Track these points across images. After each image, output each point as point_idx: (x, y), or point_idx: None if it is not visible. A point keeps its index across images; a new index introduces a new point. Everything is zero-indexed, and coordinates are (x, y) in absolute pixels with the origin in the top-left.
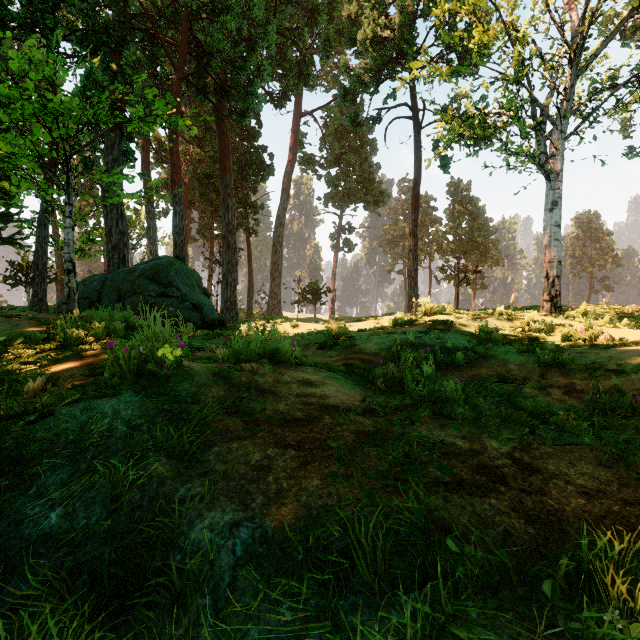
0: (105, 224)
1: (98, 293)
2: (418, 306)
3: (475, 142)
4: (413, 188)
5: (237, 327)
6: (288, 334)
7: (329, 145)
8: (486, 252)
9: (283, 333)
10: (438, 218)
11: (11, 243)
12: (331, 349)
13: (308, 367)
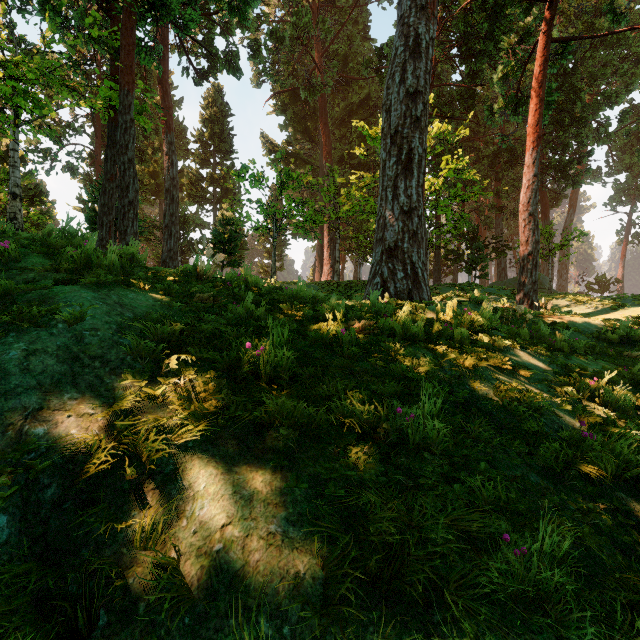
0: (497, 259)
1: None
2: None
3: None
4: None
5: None
6: None
7: (616, 156)
8: None
9: None
10: None
11: None
12: None
13: None
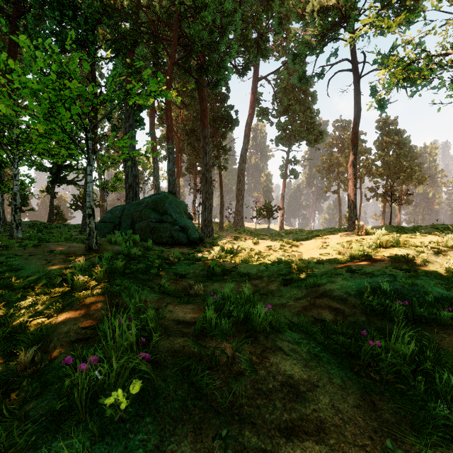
0: (124, 170)
1: (119, 219)
2: (357, 225)
3: (412, 83)
4: (353, 128)
5: (212, 243)
6: (251, 251)
7: (279, 99)
8: (412, 174)
9: (247, 253)
10: (368, 148)
11: (73, 184)
12: (295, 287)
13: (283, 336)
